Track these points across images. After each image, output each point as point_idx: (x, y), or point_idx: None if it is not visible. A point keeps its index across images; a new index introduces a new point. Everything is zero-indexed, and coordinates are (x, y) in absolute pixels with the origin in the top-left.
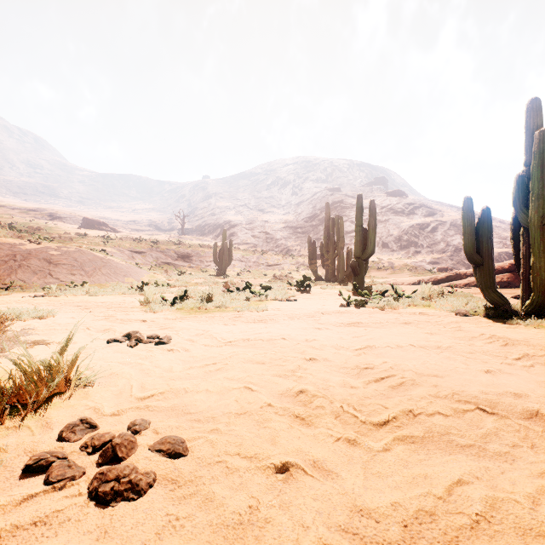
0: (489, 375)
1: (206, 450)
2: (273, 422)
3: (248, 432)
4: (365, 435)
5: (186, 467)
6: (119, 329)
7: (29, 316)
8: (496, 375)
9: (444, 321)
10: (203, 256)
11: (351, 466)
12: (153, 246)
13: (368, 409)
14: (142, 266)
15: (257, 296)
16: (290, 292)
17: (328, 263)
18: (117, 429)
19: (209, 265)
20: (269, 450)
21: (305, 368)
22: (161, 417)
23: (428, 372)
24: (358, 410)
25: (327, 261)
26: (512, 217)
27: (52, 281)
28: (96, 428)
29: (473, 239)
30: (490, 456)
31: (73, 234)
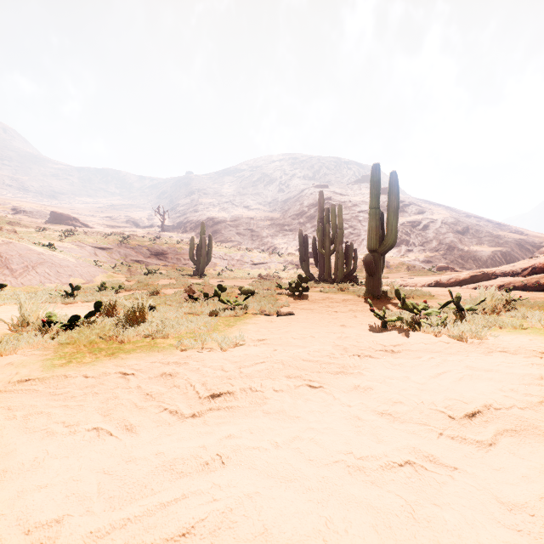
0: None
1: None
2: None
3: None
4: None
5: None
6: None
7: None
8: None
9: None
10: (180, 254)
11: None
12: (122, 242)
13: None
14: (106, 264)
15: (231, 308)
16: (281, 298)
17: (322, 261)
18: None
19: (186, 263)
20: None
21: None
22: None
23: None
24: None
25: (321, 259)
26: None
27: None
28: None
29: None
30: None
31: (33, 229)
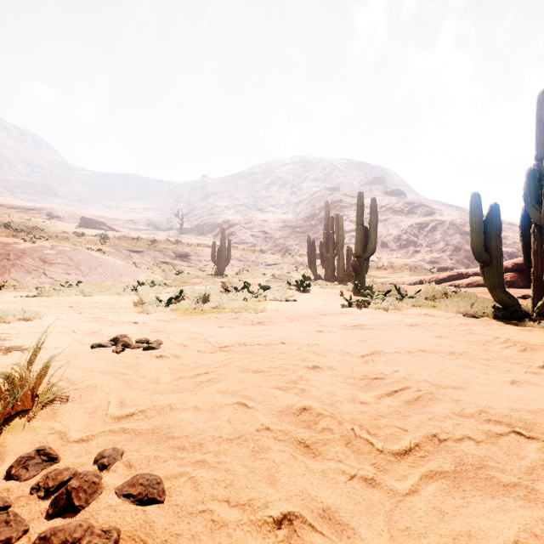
0: (515, 387)
1: (188, 492)
2: (272, 452)
3: (241, 465)
4: (385, 470)
5: (160, 520)
6: (107, 333)
7: (14, 318)
8: (523, 387)
9: (453, 323)
10: (201, 256)
11: (371, 517)
12: (151, 245)
13: (384, 432)
14: (140, 265)
15: (256, 296)
16: (290, 292)
17: (327, 262)
18: (82, 462)
19: (207, 264)
20: (267, 493)
21: (307, 378)
22: (138, 443)
23: (446, 383)
24: (372, 433)
25: (326, 261)
26: (521, 214)
27: (46, 281)
28: (56, 461)
29: (481, 237)
30: (543, 501)
31: (71, 233)
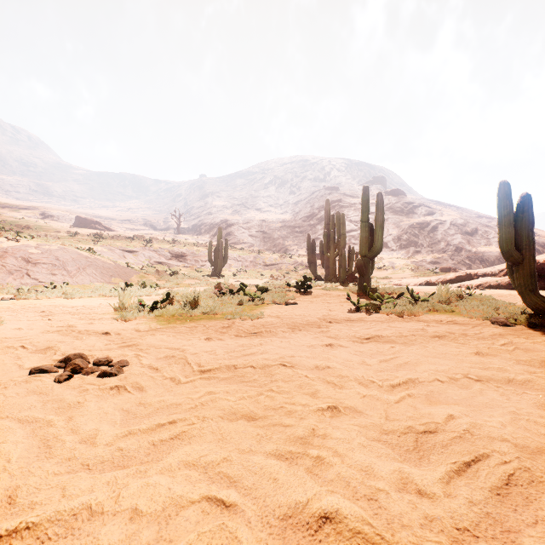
0: None
1: None
2: None
3: None
4: None
5: None
6: (65, 348)
7: None
8: None
9: (485, 333)
10: (198, 256)
11: None
12: (146, 245)
13: None
14: (134, 265)
15: (252, 299)
16: (289, 294)
17: (328, 263)
18: None
19: (204, 264)
20: None
21: (323, 433)
22: None
23: (536, 443)
24: None
25: (327, 261)
26: None
27: (29, 282)
28: None
29: (512, 232)
30: None
31: (64, 233)
